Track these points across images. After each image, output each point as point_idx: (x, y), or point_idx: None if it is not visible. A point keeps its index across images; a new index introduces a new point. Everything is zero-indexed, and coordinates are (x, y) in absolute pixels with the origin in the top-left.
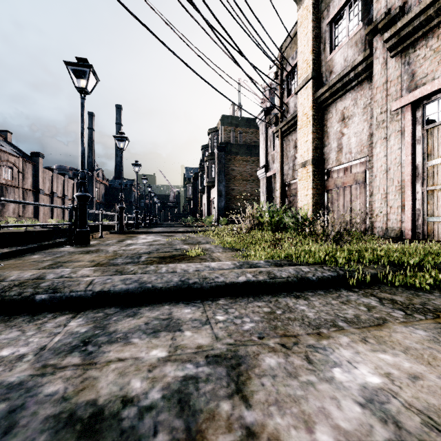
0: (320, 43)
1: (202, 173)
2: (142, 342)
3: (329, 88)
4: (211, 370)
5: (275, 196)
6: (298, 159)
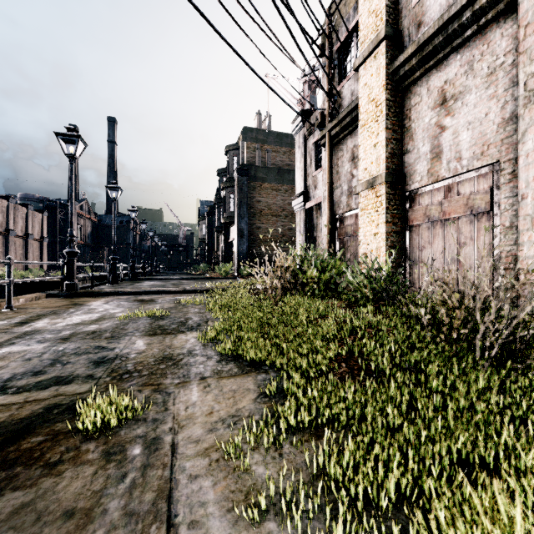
0: None
1: (218, 206)
2: None
3: (419, 49)
4: None
5: (318, 237)
6: (360, 176)
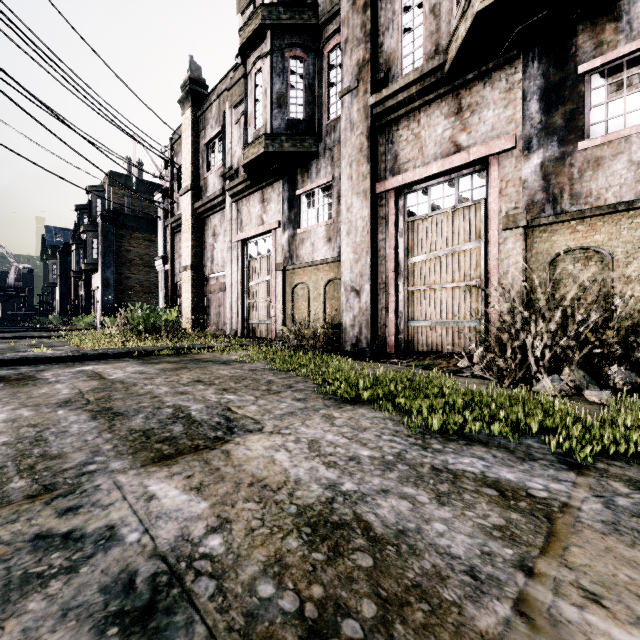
0: (200, 157)
1: (77, 247)
2: (1, 371)
3: (204, 205)
4: (32, 371)
5: None
6: (183, 262)
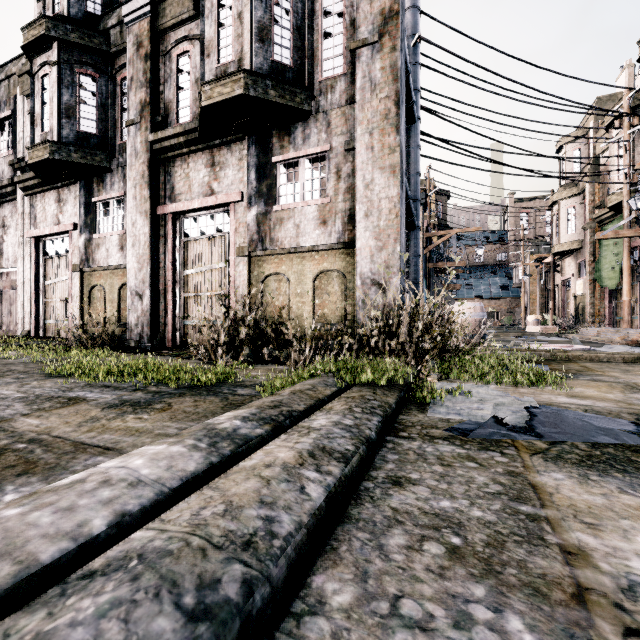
0: None
1: None
2: None
3: None
4: None
5: None
6: None
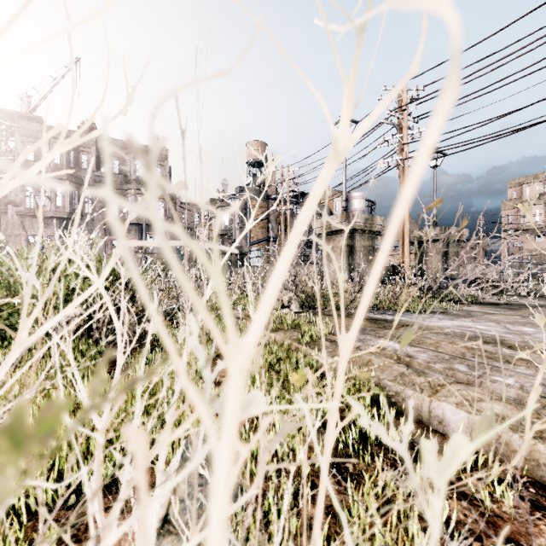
0: None
1: None
2: None
3: None
4: None
5: None
6: None
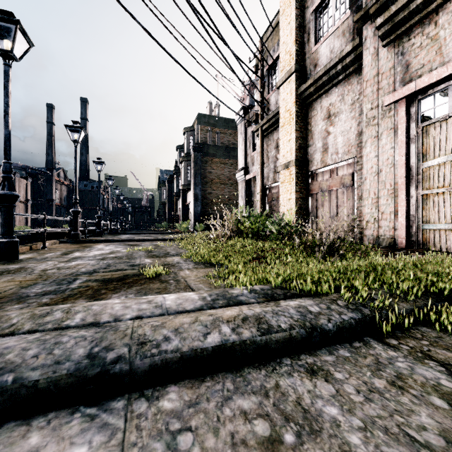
0: (304, 33)
1: (177, 175)
2: None
3: (314, 82)
4: None
5: (254, 201)
6: (280, 160)
